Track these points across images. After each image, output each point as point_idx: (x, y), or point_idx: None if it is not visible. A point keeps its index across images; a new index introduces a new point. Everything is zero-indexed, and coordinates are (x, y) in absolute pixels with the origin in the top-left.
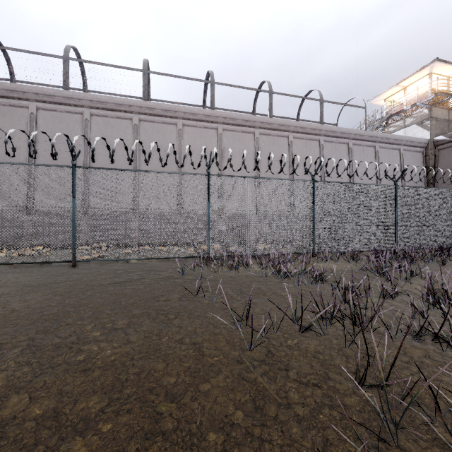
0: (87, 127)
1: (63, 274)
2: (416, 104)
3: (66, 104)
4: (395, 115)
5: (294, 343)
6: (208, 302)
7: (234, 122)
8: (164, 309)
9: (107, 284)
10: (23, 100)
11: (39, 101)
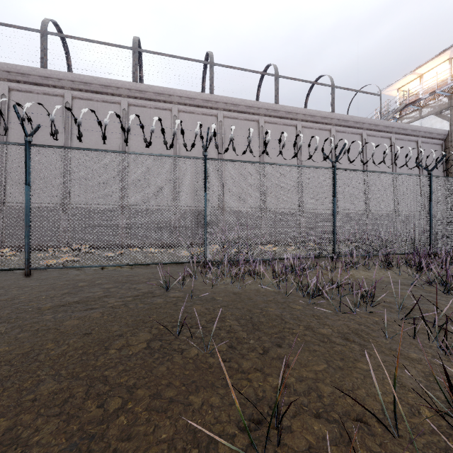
0: (69, 111)
1: (2, 288)
2: (435, 91)
3: (44, 85)
4: (411, 105)
5: None
6: (197, 354)
7: (236, 108)
8: (109, 377)
9: (48, 307)
10: None
11: (11, 80)
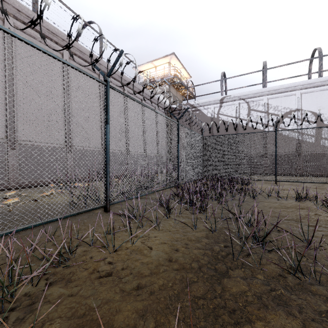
0: None
1: None
2: (163, 78)
3: None
4: (151, 83)
5: None
6: None
7: None
8: None
9: None
10: None
11: None
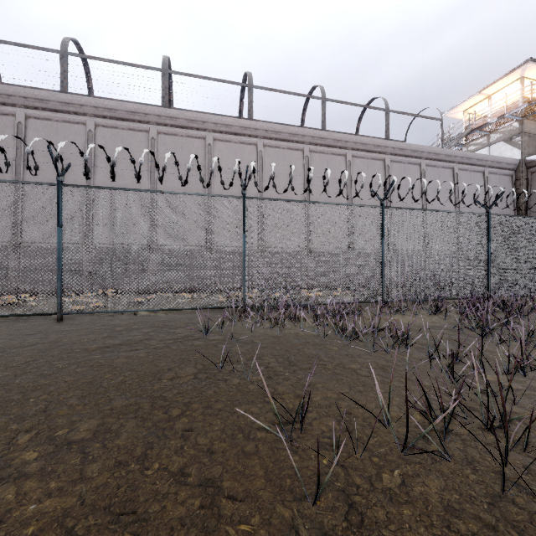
0: (91, 141)
1: (39, 332)
2: (504, 115)
3: (64, 112)
4: (478, 130)
5: (397, 483)
6: (239, 382)
7: (278, 136)
8: (167, 397)
9: (94, 348)
10: (8, 106)
11: (28, 107)
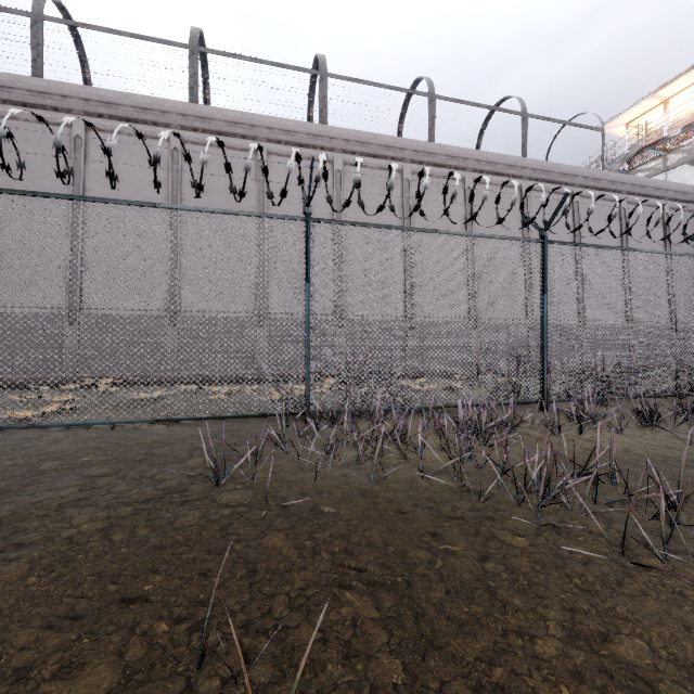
0: (80, 152)
1: None
2: (692, 124)
3: (37, 107)
4: (651, 148)
5: None
6: None
7: (365, 149)
8: None
9: None
10: None
11: None
